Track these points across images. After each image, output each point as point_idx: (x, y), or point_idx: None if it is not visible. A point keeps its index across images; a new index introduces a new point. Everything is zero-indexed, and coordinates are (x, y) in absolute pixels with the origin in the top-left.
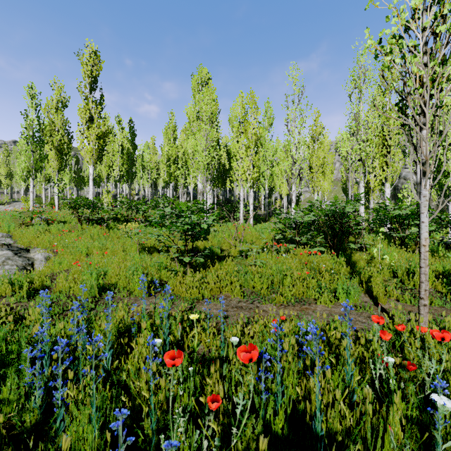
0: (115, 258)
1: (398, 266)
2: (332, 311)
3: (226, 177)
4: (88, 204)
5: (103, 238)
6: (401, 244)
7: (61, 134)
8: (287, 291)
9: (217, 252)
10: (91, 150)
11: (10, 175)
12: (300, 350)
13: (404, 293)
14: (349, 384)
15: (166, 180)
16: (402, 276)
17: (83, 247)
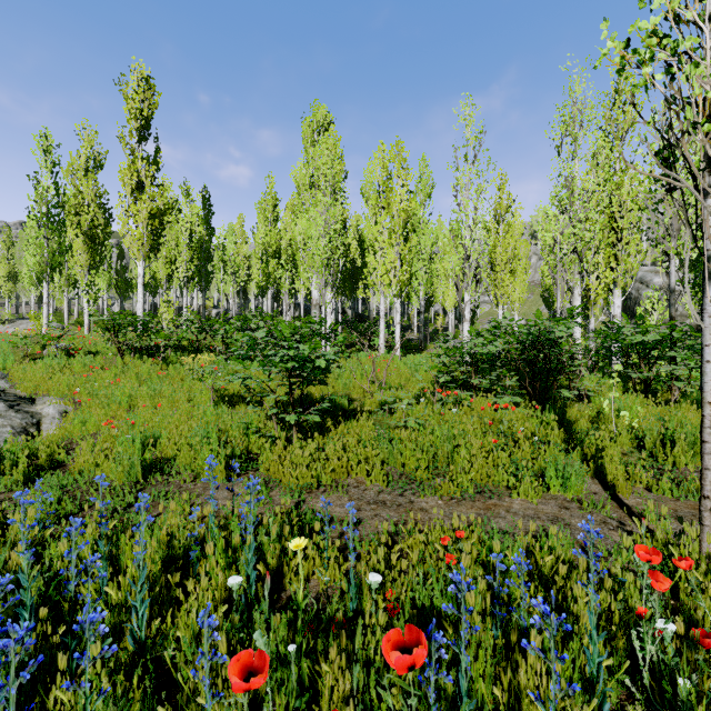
0: (175, 415)
1: (646, 429)
2: (539, 511)
3: (357, 280)
4: (134, 323)
5: (157, 380)
6: (645, 390)
7: (94, 211)
8: (462, 474)
9: (342, 404)
10: (140, 236)
11: (14, 277)
12: (496, 604)
13: (660, 478)
14: (595, 680)
15: (261, 285)
16: (654, 447)
17: (123, 395)
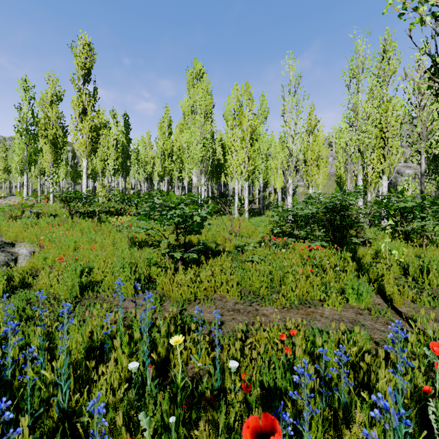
0: (103, 254)
1: (410, 262)
2: (342, 316)
3: (221, 172)
4: (80, 196)
5: (93, 232)
6: (405, 238)
7: (56, 127)
8: (290, 291)
9: (211, 247)
10: (84, 143)
11: (7, 170)
12: (322, 384)
13: (421, 294)
14: None
15: (161, 174)
16: (415, 274)
17: (71, 241)
